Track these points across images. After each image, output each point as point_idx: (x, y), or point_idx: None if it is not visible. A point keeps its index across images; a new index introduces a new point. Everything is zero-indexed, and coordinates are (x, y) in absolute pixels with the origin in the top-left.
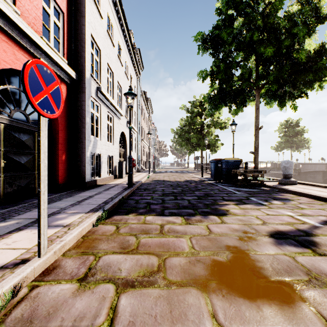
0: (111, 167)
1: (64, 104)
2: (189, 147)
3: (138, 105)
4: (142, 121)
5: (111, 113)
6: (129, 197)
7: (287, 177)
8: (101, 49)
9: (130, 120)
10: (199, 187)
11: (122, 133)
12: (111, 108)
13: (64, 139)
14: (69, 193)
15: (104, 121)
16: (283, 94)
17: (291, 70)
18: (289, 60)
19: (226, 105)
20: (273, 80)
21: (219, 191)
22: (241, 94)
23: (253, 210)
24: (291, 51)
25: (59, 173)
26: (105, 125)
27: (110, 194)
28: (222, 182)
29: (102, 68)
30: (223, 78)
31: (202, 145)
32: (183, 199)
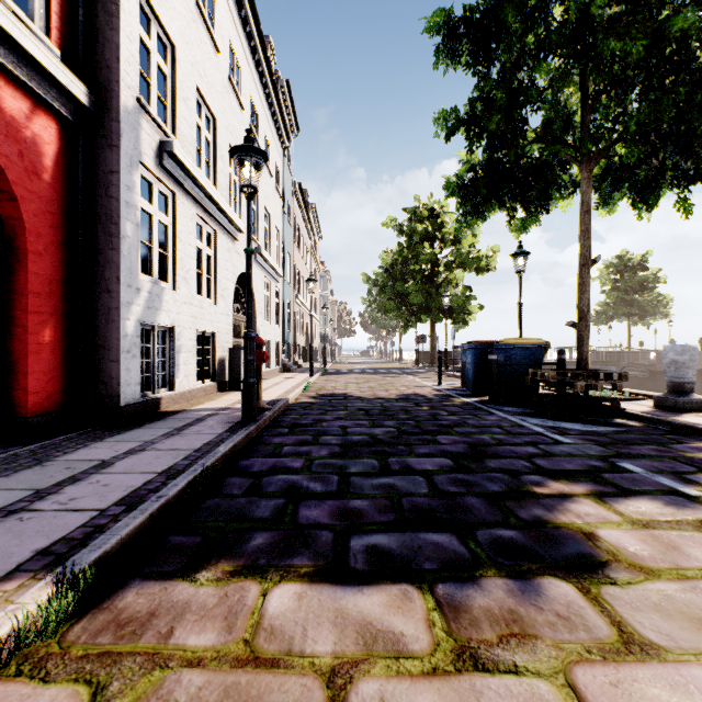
0: (209, 361)
1: (47, 176)
2: (405, 315)
3: (285, 215)
4: (296, 255)
5: (210, 221)
6: (235, 464)
7: (683, 390)
8: (178, 44)
9: (248, 229)
10: (444, 419)
11: (243, 277)
12: (207, 206)
13: (49, 282)
14: (43, 450)
15: (186, 239)
16: (655, 172)
17: (684, 104)
18: (687, 72)
19: (504, 205)
20: (634, 134)
21: (508, 433)
22: (544, 177)
23: (683, 532)
24: (689, 50)
25: (26, 385)
26: (190, 250)
27: (174, 454)
28: (497, 402)
29: (179, 95)
30: (500, 132)
31: (435, 309)
32: (408, 470)
